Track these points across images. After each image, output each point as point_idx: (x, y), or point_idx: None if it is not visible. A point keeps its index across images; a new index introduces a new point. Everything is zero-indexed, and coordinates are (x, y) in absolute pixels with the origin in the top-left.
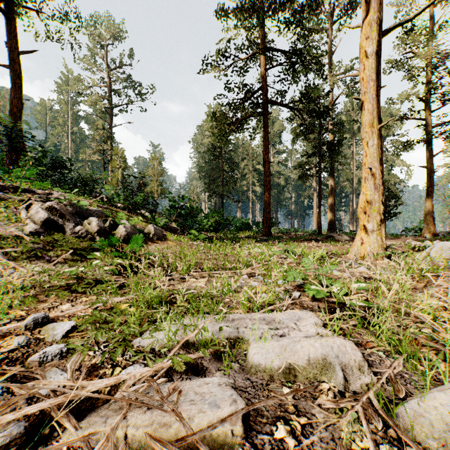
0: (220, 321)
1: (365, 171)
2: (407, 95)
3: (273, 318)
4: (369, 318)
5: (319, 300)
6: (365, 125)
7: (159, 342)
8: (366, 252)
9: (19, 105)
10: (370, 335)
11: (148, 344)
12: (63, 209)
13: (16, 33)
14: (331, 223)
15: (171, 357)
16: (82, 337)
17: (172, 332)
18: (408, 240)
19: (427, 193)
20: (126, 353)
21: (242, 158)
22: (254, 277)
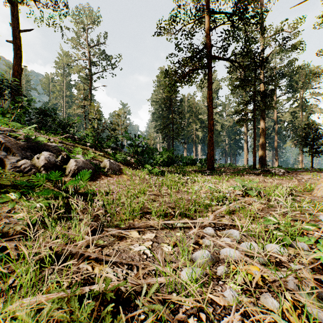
0: None
1: None
2: None
3: None
4: None
5: None
6: None
7: None
8: None
9: (19, 70)
10: None
11: None
12: (11, 143)
13: (16, 15)
14: (262, 160)
15: None
16: None
17: None
18: None
19: None
20: None
21: (188, 111)
22: (223, 231)
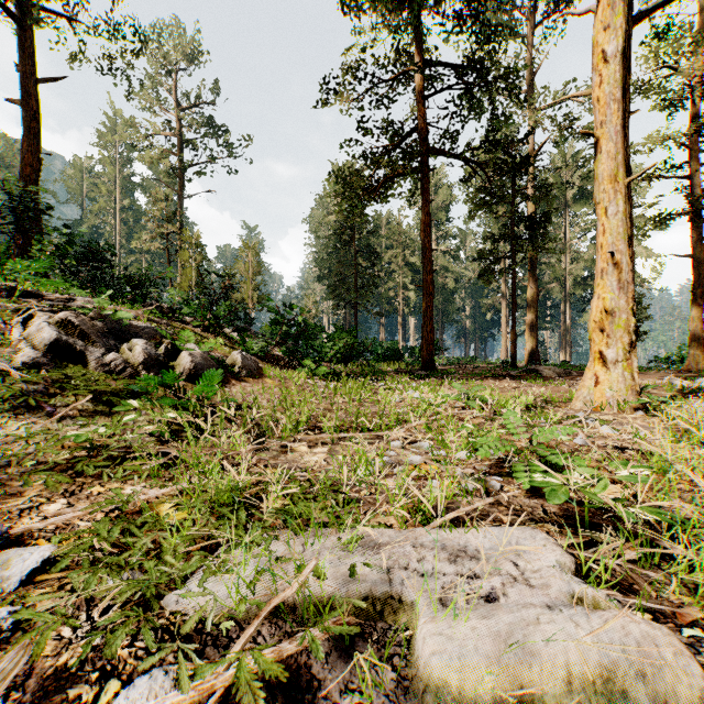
0: (351, 549)
1: (603, 259)
2: (660, 137)
3: (461, 544)
4: (664, 546)
5: (542, 495)
6: (602, 179)
7: (218, 604)
8: (604, 398)
9: (34, 163)
10: (690, 598)
11: (195, 605)
12: (86, 325)
13: (29, 48)
14: (531, 350)
15: (235, 658)
16: (61, 586)
17: (246, 583)
18: (667, 378)
19: (692, 299)
20: (141, 634)
21: (388, 246)
22: (413, 444)
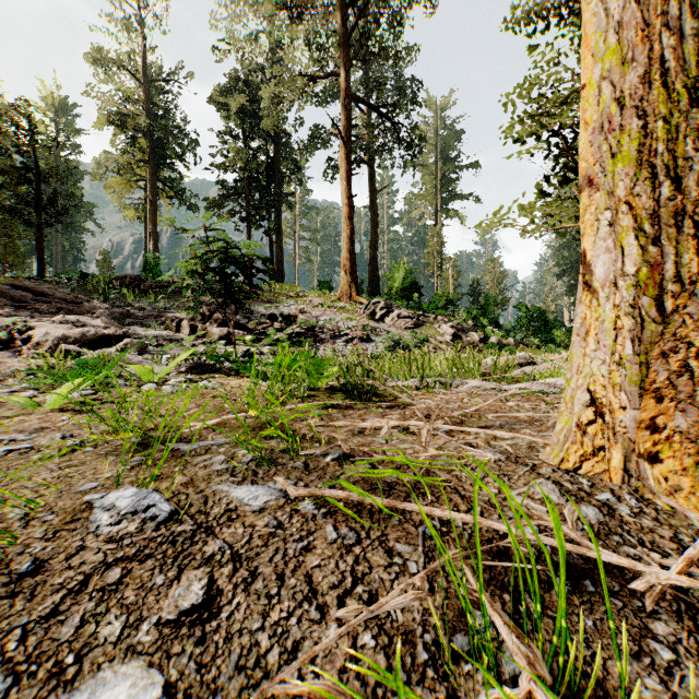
0: None
1: None
2: None
3: None
4: None
5: None
6: None
7: None
8: None
9: (375, 239)
10: None
11: None
12: (457, 327)
13: (373, 177)
14: None
15: None
16: None
17: None
18: None
19: None
20: None
21: None
22: None
